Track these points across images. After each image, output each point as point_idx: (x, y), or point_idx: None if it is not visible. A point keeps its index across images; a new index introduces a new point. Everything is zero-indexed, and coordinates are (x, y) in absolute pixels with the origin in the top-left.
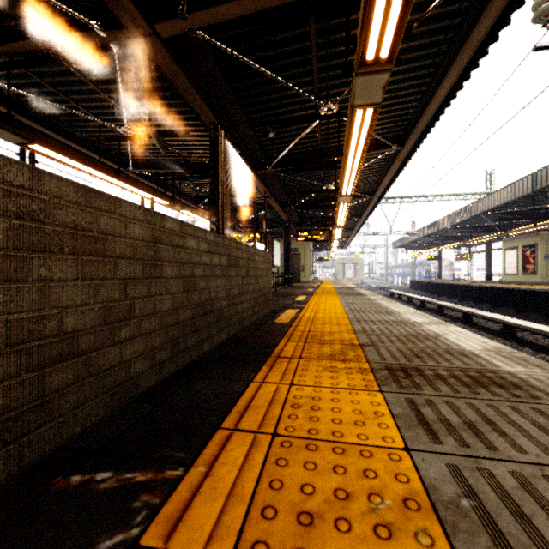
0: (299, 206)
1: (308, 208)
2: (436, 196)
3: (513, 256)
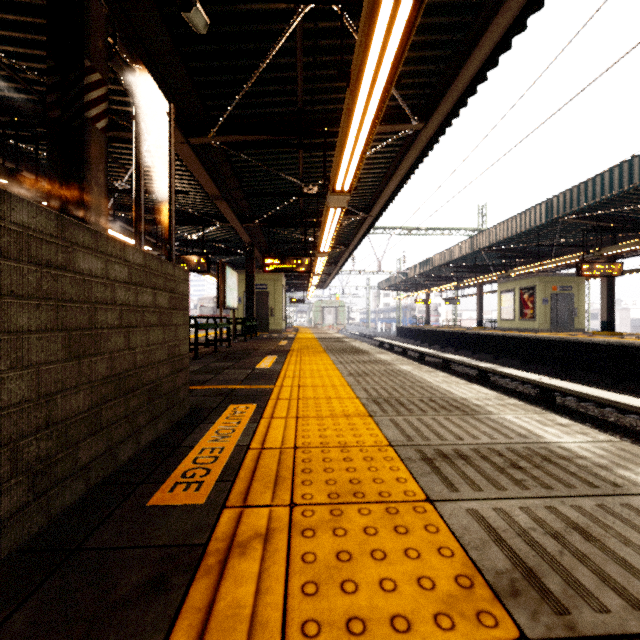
0: (267, 220)
1: (280, 224)
2: (428, 229)
3: (510, 299)
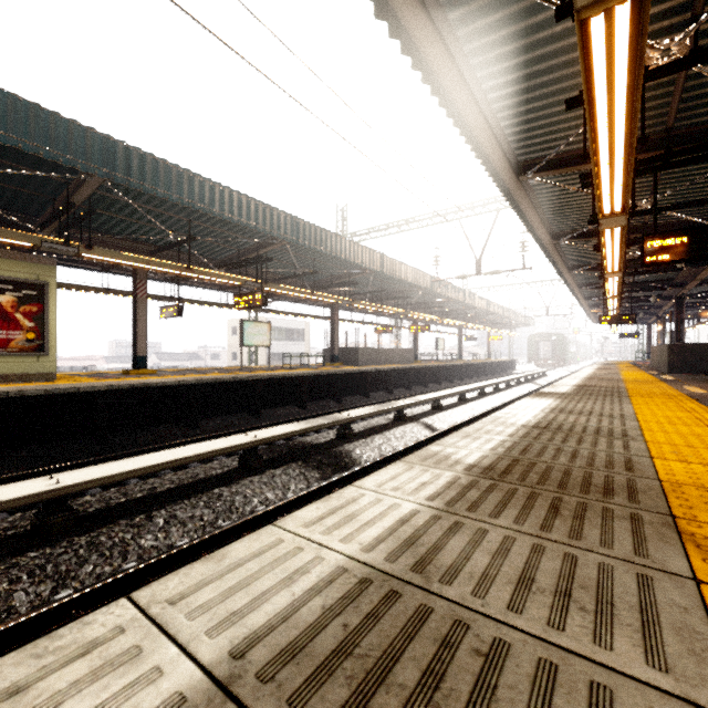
0: None
1: None
2: None
3: None
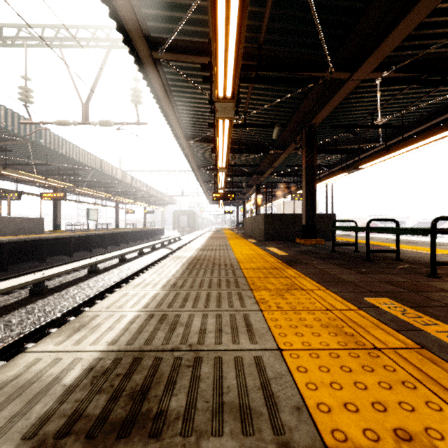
0: None
1: None
2: None
3: None
